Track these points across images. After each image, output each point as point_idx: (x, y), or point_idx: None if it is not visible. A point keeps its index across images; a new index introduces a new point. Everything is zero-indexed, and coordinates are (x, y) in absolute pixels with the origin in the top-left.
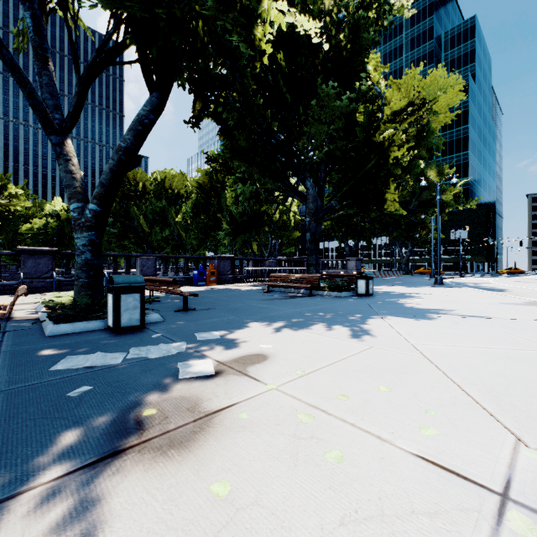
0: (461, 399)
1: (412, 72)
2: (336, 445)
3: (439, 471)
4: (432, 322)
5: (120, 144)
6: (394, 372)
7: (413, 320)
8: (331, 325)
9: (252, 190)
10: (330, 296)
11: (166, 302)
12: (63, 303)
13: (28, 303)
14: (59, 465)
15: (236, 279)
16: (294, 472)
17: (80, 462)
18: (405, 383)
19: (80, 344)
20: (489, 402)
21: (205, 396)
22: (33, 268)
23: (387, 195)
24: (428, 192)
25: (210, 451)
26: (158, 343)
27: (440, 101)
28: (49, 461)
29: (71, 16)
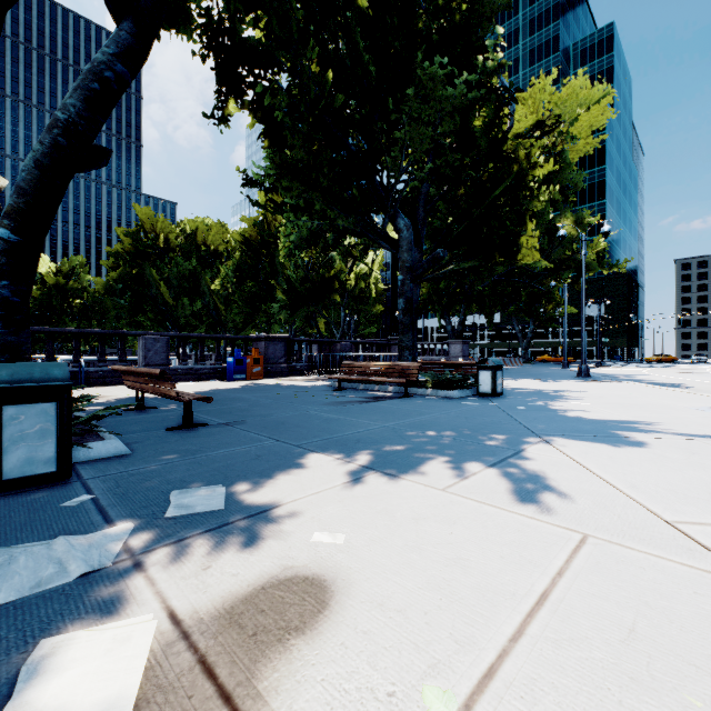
0: None
1: (541, 80)
2: None
3: None
4: (648, 452)
5: (55, 115)
6: None
7: (607, 446)
8: (462, 461)
9: (313, 227)
10: (436, 397)
11: (165, 409)
12: None
13: None
14: None
15: (292, 370)
16: None
17: None
18: None
19: None
20: None
21: None
22: None
23: (522, 240)
24: (561, 249)
25: None
26: (59, 531)
27: (581, 120)
28: None
29: None
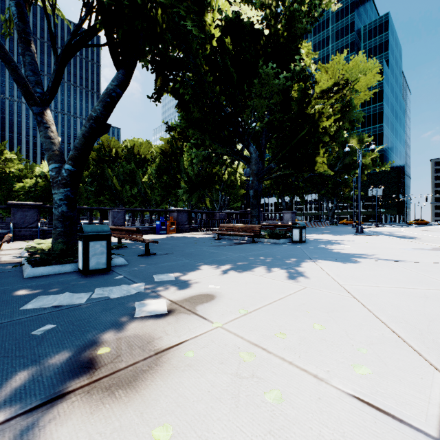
0: (388, 337)
1: (337, 58)
2: (276, 385)
3: (375, 413)
4: (357, 265)
5: (91, 114)
6: (327, 310)
7: (340, 263)
8: (271, 267)
9: (204, 154)
10: (269, 243)
11: (132, 248)
12: (43, 249)
13: (15, 249)
14: (9, 407)
15: (191, 229)
16: (235, 415)
17: (30, 404)
18: (337, 322)
19: (53, 285)
20: (414, 340)
21: (156, 334)
22: (22, 220)
23: (317, 158)
24: (350, 157)
25: (155, 392)
26: (120, 284)
27: (361, 81)
28: (0, 403)
29: (50, 5)
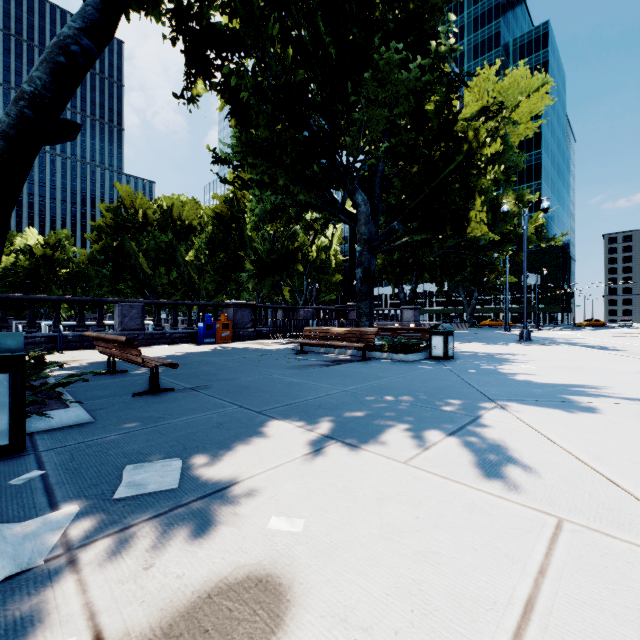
0: None
1: (486, 70)
2: None
3: None
4: (603, 418)
5: (22, 87)
6: None
7: (561, 412)
8: (421, 429)
9: (277, 202)
10: (392, 360)
11: (135, 373)
12: None
13: None
14: None
15: (259, 334)
16: None
17: None
18: None
19: None
20: None
21: None
22: None
23: (471, 214)
24: (503, 224)
25: None
26: None
27: (522, 107)
28: None
29: None
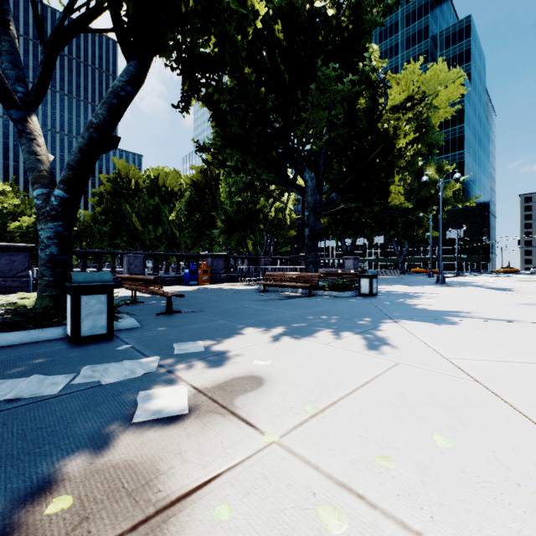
0: None
1: (411, 66)
2: None
3: None
4: (457, 327)
5: (91, 120)
6: (444, 406)
7: (433, 324)
8: (340, 331)
9: (246, 180)
10: (330, 296)
11: (150, 303)
12: (26, 305)
13: None
14: None
15: (230, 278)
16: None
17: None
18: (469, 429)
19: (21, 361)
20: None
21: (164, 461)
22: (7, 266)
23: (391, 187)
24: (427, 189)
25: None
26: (122, 359)
27: (441, 95)
28: None
29: None
